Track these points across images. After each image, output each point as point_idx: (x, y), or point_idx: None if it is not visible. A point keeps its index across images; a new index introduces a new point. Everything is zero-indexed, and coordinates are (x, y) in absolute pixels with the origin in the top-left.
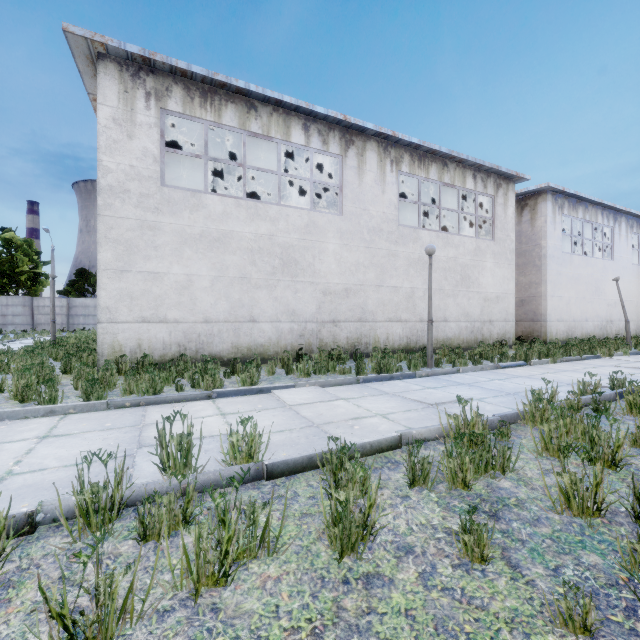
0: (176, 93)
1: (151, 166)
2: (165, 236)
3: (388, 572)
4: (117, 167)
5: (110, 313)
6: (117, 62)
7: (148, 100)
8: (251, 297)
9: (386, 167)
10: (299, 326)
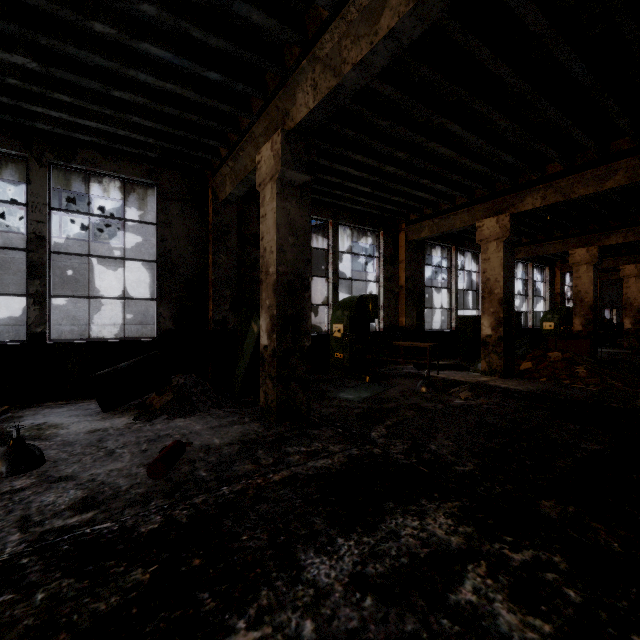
0: None
1: None
2: None
3: None
4: None
5: None
6: None
7: None
8: None
9: None
10: (80, 328)
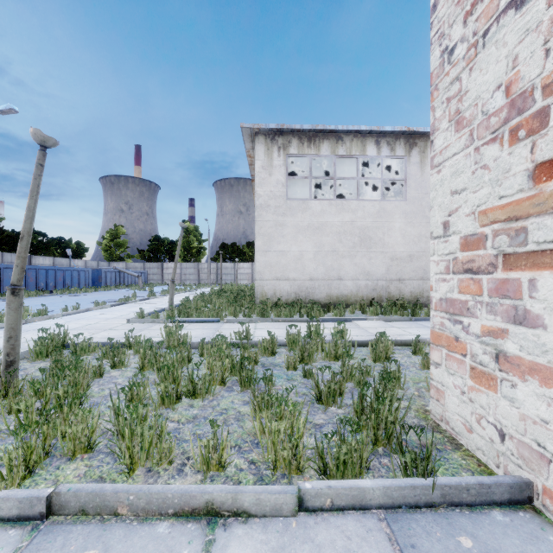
0: (294, 143)
1: (281, 189)
2: (288, 229)
3: (391, 367)
4: (264, 193)
5: (260, 275)
6: (264, 134)
7: (279, 151)
8: (339, 263)
9: None
10: (372, 283)
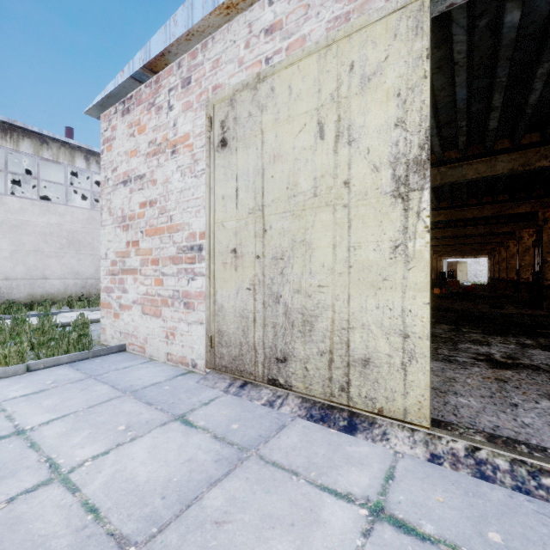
0: None
1: None
2: None
3: None
4: None
5: None
6: None
7: None
8: (44, 263)
9: None
10: (82, 281)
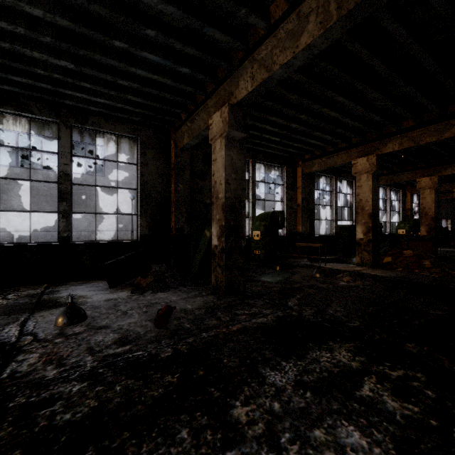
0: None
1: None
2: None
3: None
4: None
5: None
6: None
7: None
8: (45, 219)
9: (135, 151)
10: (77, 233)
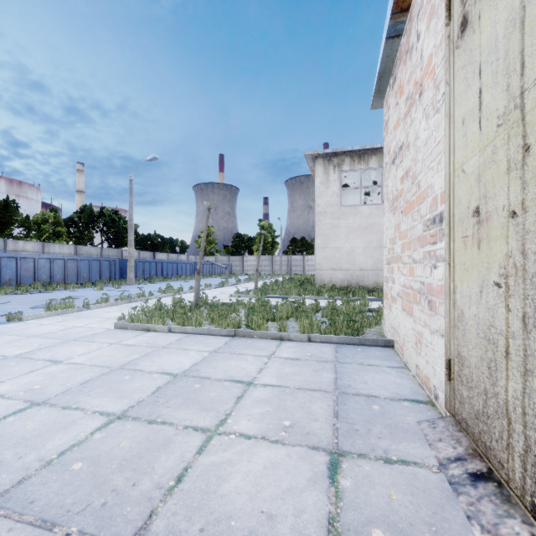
0: (346, 161)
1: (335, 199)
2: (341, 230)
3: None
4: (322, 203)
5: (319, 266)
6: (322, 157)
7: (334, 169)
8: None
9: None
10: None
